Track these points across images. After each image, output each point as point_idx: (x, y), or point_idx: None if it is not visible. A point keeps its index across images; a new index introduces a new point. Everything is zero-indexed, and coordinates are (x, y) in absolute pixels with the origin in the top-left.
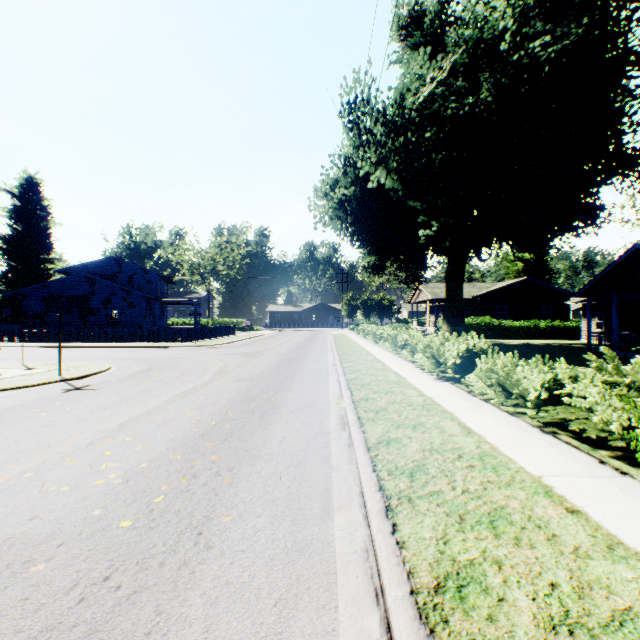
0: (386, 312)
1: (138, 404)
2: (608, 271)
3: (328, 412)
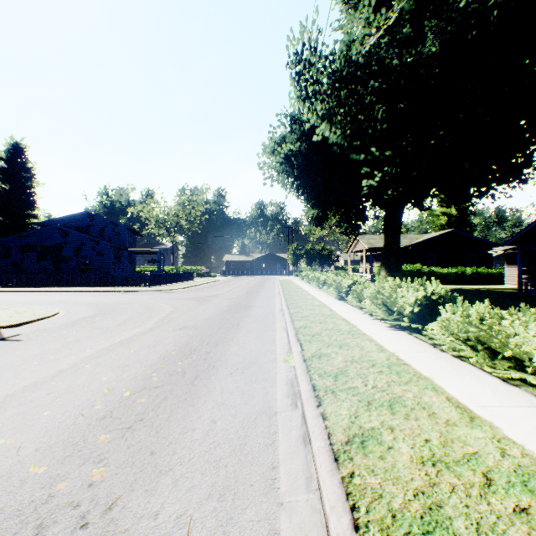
0: (326, 260)
1: (52, 362)
2: None
3: (274, 374)
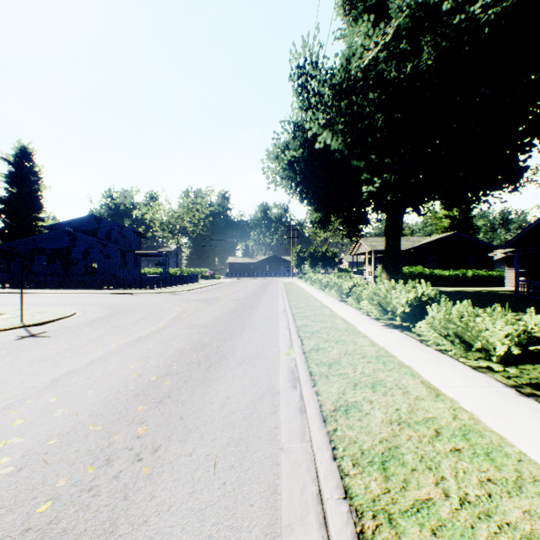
0: (330, 263)
1: (83, 354)
2: (537, 224)
3: (277, 364)
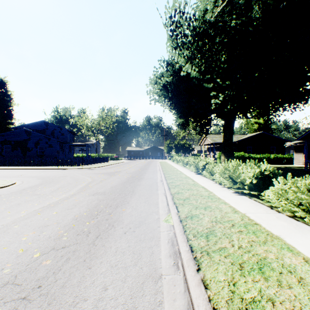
0: (187, 150)
1: None
2: None
3: (158, 233)
